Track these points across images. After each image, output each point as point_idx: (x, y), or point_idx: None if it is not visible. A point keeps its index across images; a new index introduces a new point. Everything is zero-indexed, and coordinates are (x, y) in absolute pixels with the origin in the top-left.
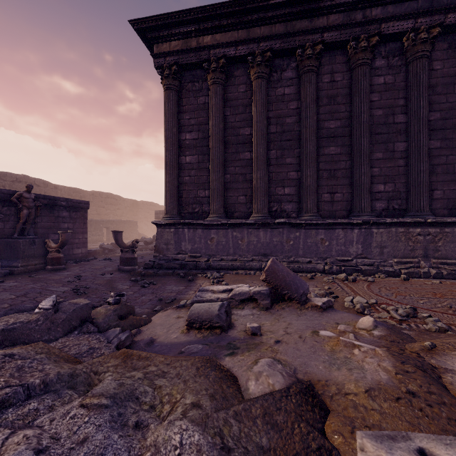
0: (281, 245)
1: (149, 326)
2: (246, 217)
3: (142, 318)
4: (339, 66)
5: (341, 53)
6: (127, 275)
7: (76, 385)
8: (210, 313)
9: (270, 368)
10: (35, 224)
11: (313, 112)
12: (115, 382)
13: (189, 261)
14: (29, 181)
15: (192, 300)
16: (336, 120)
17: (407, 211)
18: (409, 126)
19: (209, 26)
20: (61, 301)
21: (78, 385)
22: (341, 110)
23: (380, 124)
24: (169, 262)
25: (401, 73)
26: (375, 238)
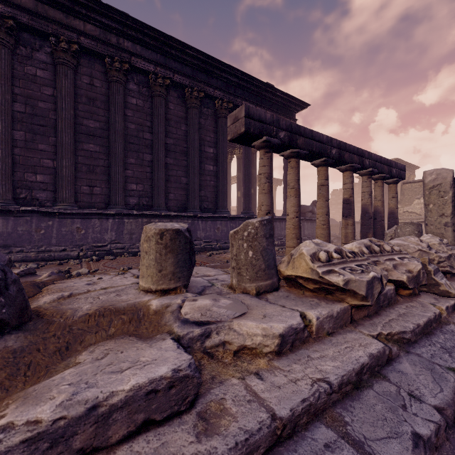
0: (29, 234)
1: None
2: None
3: None
4: (98, 74)
5: (100, 63)
6: None
7: None
8: None
9: None
10: None
11: (69, 106)
12: None
13: None
14: None
15: None
16: (96, 121)
17: (152, 206)
18: (153, 143)
19: None
20: None
21: None
22: (100, 114)
23: (134, 136)
24: None
25: (148, 101)
26: (127, 226)
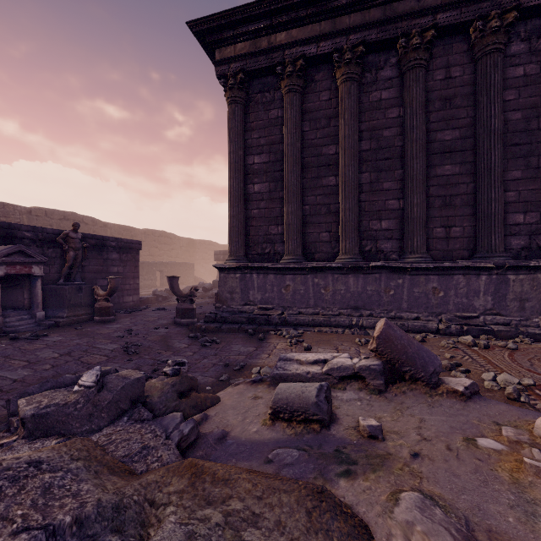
0: (378, 295)
1: (217, 409)
2: (330, 259)
3: (207, 397)
4: (457, 57)
5: (461, 40)
6: (184, 330)
7: (124, 526)
8: (304, 399)
9: (424, 517)
10: (83, 267)
11: (421, 121)
12: (181, 529)
13: (258, 314)
14: (77, 219)
15: (271, 372)
16: (453, 129)
17: None
18: None
19: (284, 20)
20: (108, 370)
21: (126, 526)
22: (461, 116)
23: (518, 131)
24: (235, 315)
25: None
26: (513, 287)
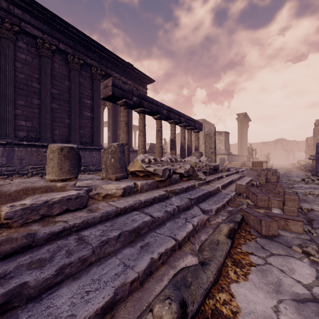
0: None
1: None
2: None
3: None
4: None
5: None
6: None
7: None
8: None
9: None
10: None
11: None
12: None
13: None
14: None
15: None
16: None
17: (40, 139)
18: (41, 91)
19: None
20: None
21: None
22: None
23: (23, 83)
24: None
25: (37, 59)
26: (17, 153)
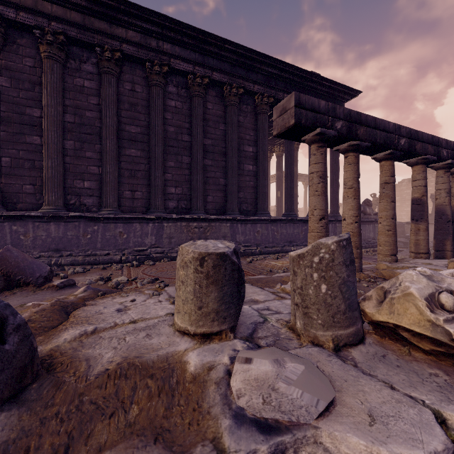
0: (77, 239)
1: None
2: (34, 209)
3: None
4: (139, 79)
5: (141, 69)
6: None
7: None
8: None
9: None
10: None
11: (113, 113)
12: None
13: None
14: None
15: None
16: (137, 126)
17: (191, 210)
18: (192, 145)
19: None
20: None
21: None
22: (141, 119)
23: (173, 139)
24: None
25: (187, 103)
26: (166, 230)
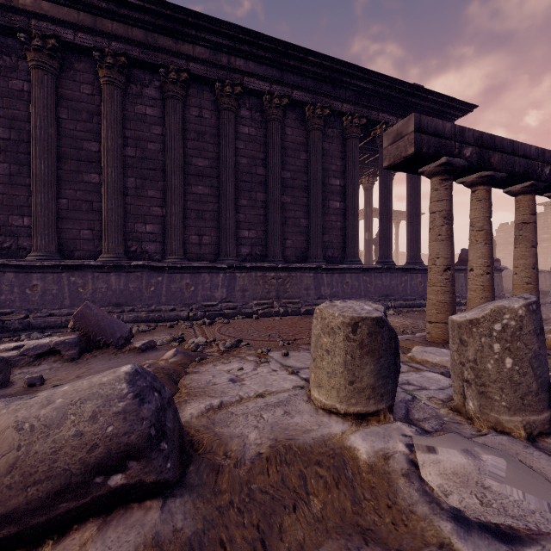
0: (140, 292)
1: None
2: (93, 258)
3: None
4: (207, 103)
5: (210, 90)
6: None
7: None
8: None
9: None
10: None
11: (178, 144)
12: None
13: None
14: None
15: None
16: (205, 158)
17: (267, 257)
18: (268, 179)
19: None
20: None
21: None
22: (210, 150)
23: (245, 172)
24: None
25: (262, 128)
26: (239, 282)
